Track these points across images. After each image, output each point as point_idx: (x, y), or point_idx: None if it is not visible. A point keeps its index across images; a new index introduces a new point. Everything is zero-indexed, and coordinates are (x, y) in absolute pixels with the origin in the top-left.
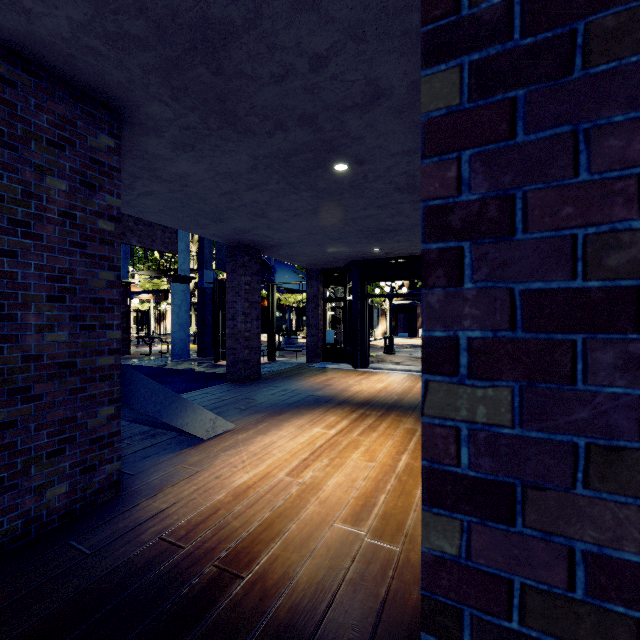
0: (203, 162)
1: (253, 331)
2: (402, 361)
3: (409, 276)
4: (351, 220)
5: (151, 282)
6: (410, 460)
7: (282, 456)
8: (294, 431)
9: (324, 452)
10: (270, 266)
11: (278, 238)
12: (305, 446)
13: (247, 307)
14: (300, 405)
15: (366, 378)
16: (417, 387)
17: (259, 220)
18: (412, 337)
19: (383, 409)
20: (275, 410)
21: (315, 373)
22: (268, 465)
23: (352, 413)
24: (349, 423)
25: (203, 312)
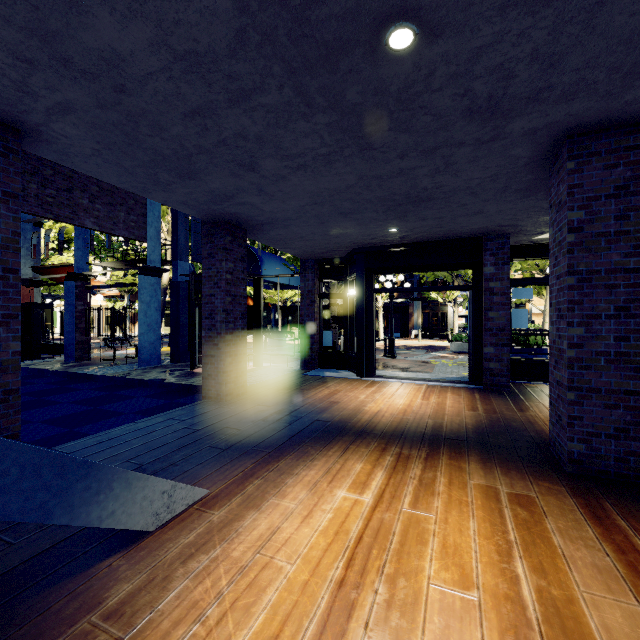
0: (143, 16)
1: (237, 333)
2: (408, 366)
3: (426, 266)
4: (376, 179)
5: (115, 275)
6: (536, 578)
7: (295, 574)
8: (306, 498)
9: (370, 558)
10: (256, 258)
11: (270, 210)
12: (332, 540)
13: (229, 302)
14: (305, 439)
15: (378, 391)
16: (448, 404)
17: (246, 176)
18: (404, 338)
19: (424, 445)
20: (270, 450)
21: (313, 384)
22: (270, 609)
23: (384, 454)
24: (387, 476)
25: (177, 310)
